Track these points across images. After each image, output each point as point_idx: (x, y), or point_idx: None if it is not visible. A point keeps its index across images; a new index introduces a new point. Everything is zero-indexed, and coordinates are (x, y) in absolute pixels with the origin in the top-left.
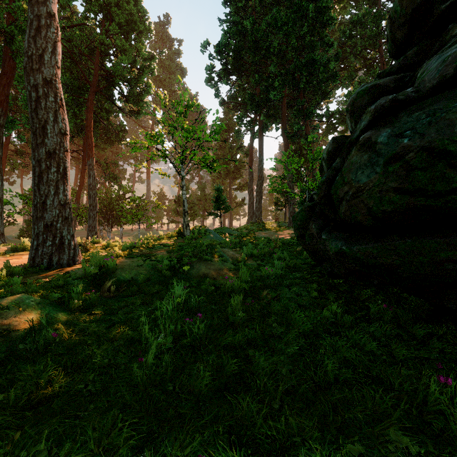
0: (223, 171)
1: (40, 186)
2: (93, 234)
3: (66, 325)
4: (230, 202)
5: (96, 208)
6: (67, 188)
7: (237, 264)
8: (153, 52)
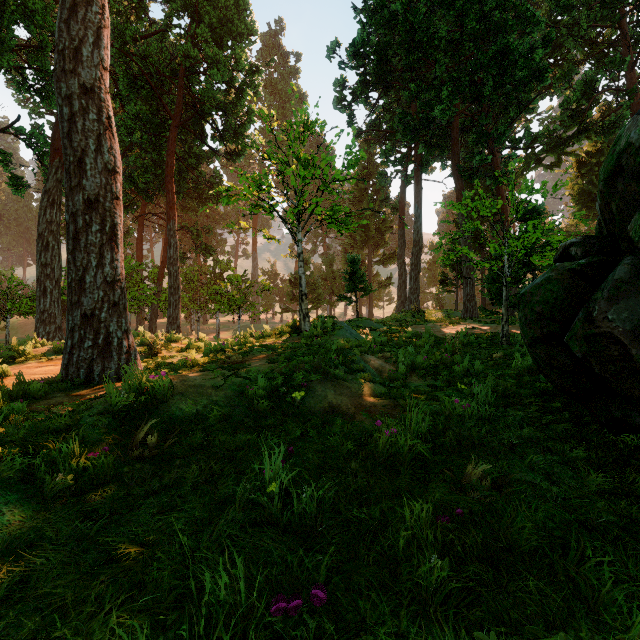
0: (359, 237)
1: (76, 254)
2: (174, 328)
3: (3, 553)
4: (370, 281)
5: (179, 291)
6: (117, 256)
7: (391, 385)
8: (257, 64)
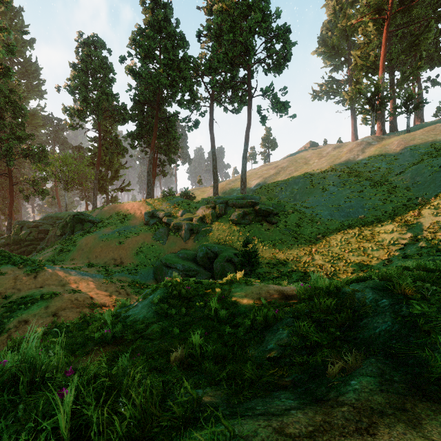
0: None
1: None
2: None
3: None
4: None
5: None
6: None
7: None
8: None
